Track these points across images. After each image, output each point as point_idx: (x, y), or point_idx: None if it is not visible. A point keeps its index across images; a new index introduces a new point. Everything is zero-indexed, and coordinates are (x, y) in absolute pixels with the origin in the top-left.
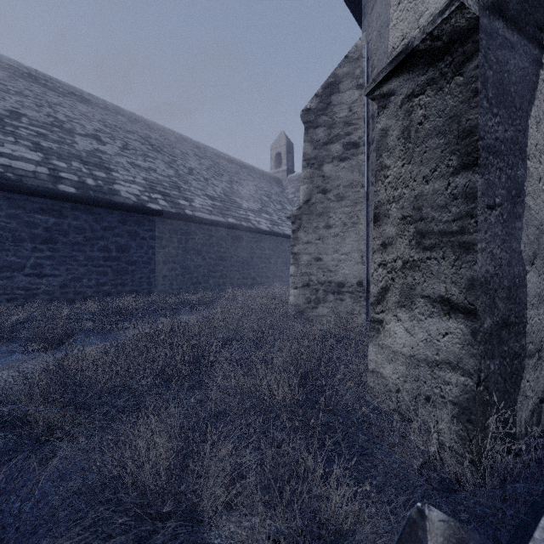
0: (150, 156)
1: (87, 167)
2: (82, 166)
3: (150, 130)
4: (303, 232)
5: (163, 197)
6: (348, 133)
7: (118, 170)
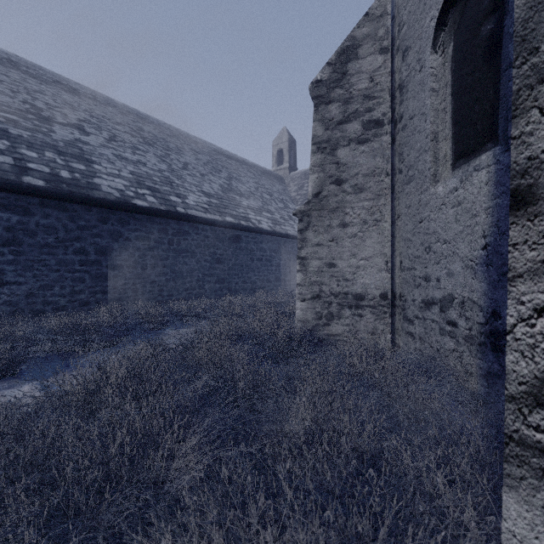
0: (141, 149)
1: (64, 157)
2: (56, 156)
3: (143, 123)
4: (313, 232)
5: (152, 193)
6: (369, 109)
7: (101, 162)
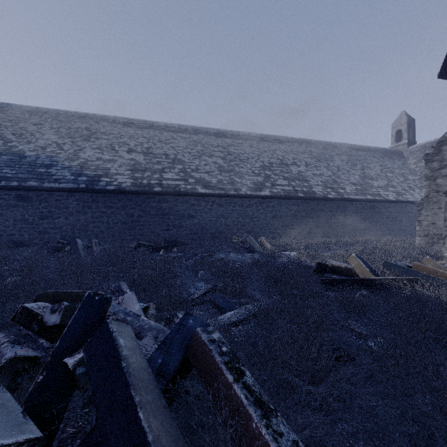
0: (318, 166)
1: (300, 182)
2: (299, 182)
3: (309, 146)
4: (424, 211)
5: (332, 190)
6: None
7: (310, 180)
